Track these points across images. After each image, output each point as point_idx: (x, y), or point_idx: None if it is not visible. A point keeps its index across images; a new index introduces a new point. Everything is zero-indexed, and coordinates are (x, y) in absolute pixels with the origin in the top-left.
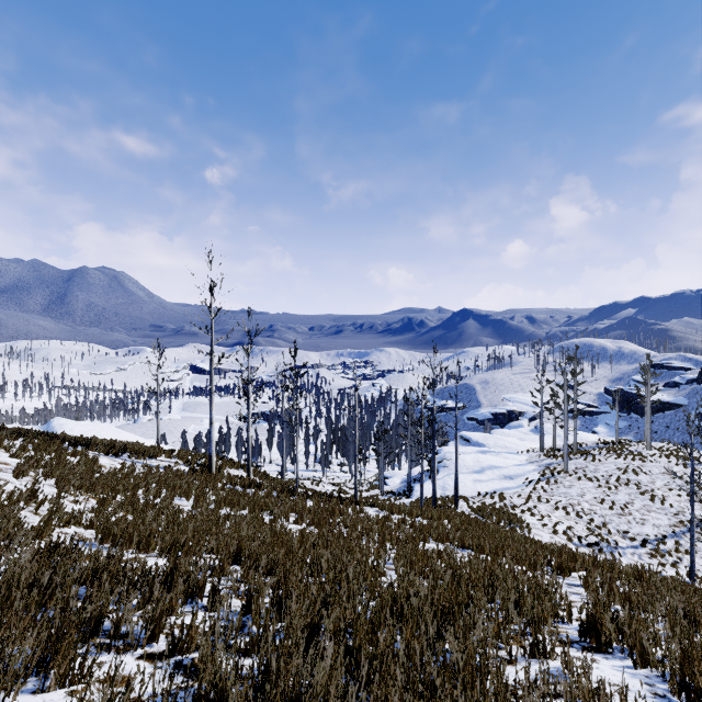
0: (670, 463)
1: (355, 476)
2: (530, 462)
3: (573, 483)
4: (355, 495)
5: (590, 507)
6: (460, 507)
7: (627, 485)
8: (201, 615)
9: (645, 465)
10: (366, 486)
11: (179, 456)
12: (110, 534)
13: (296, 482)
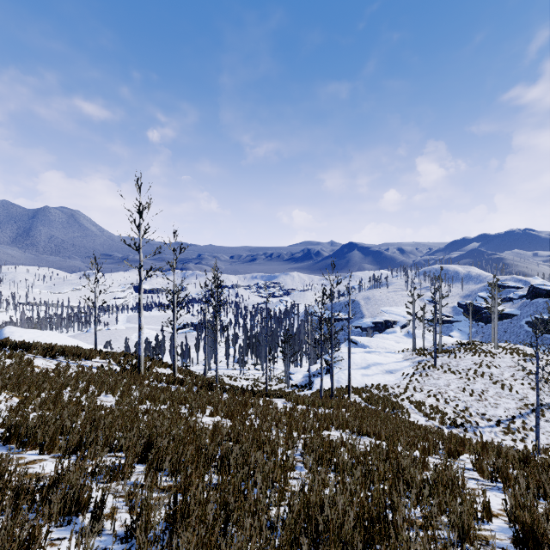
0: (514, 359)
1: (266, 373)
2: (405, 359)
3: (440, 375)
4: (266, 388)
5: (455, 394)
6: (352, 397)
7: (483, 376)
8: (72, 545)
9: (495, 361)
10: (275, 381)
11: (113, 358)
12: (16, 434)
13: (216, 378)
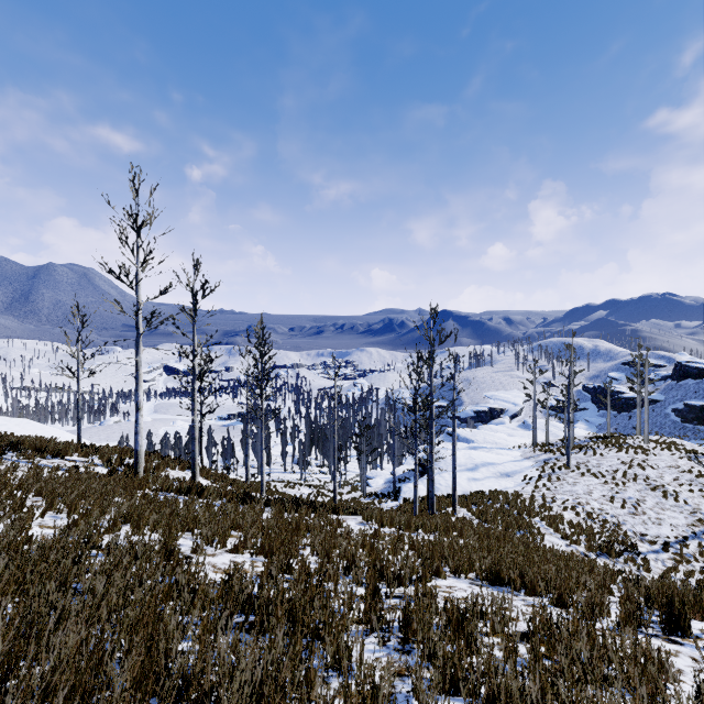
0: (674, 456)
1: (334, 477)
2: (526, 458)
3: (576, 479)
4: (334, 498)
5: (601, 506)
6: (457, 510)
7: (635, 480)
8: None
9: (649, 459)
10: (347, 488)
11: (99, 455)
12: None
13: (261, 485)
